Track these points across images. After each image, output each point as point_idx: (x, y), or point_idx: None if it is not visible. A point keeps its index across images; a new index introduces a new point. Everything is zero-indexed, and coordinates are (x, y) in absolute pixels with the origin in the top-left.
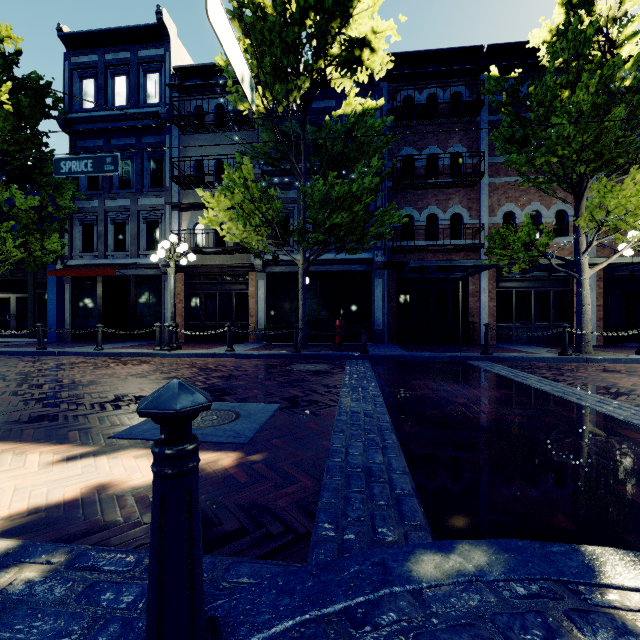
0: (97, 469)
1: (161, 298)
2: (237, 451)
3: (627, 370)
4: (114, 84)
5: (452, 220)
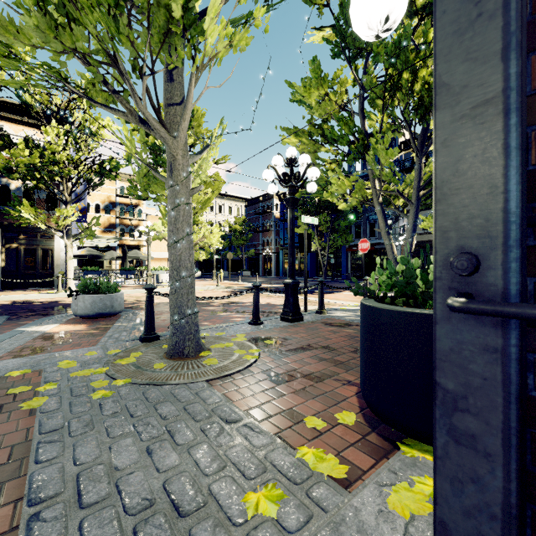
0: None
1: None
2: None
3: None
4: None
5: None
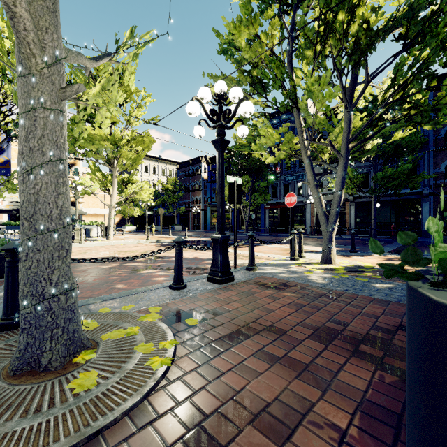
0: None
1: (303, 215)
2: None
3: None
4: None
5: None
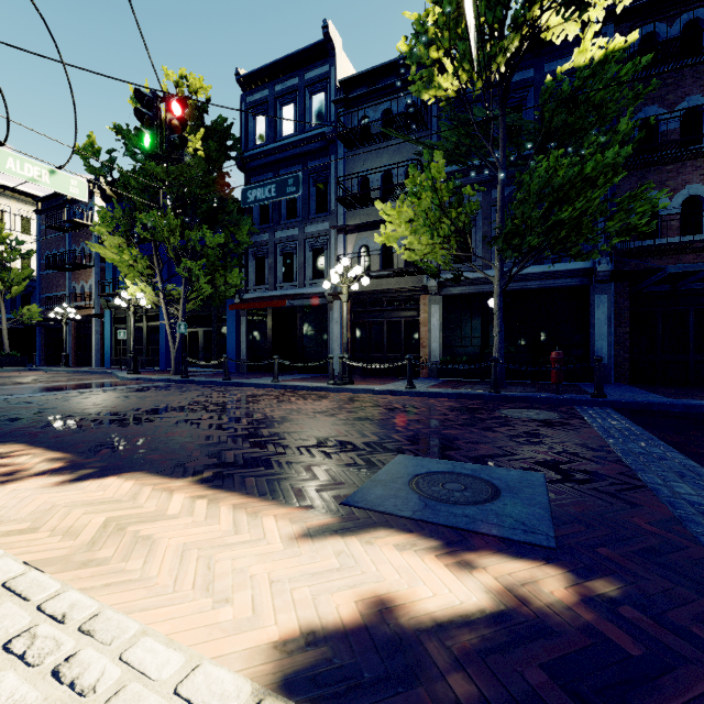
0: (356, 562)
1: (326, 328)
2: (553, 564)
3: None
4: (283, 114)
5: None
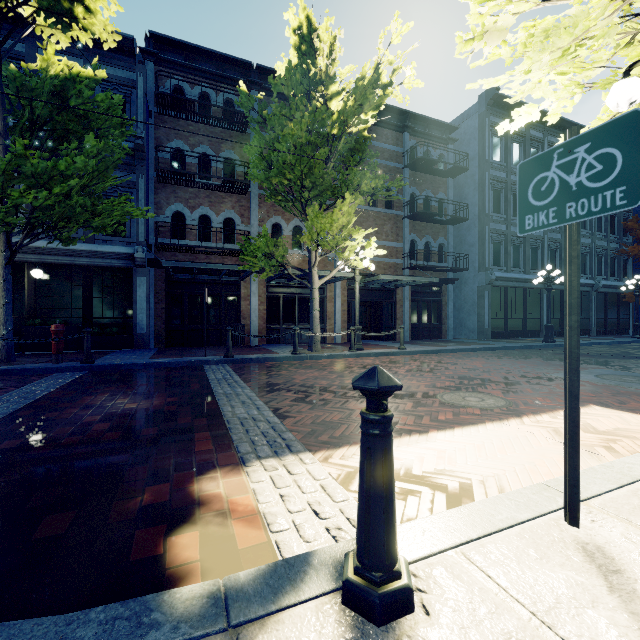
0: None
1: None
2: None
3: (326, 365)
4: None
5: (226, 224)
